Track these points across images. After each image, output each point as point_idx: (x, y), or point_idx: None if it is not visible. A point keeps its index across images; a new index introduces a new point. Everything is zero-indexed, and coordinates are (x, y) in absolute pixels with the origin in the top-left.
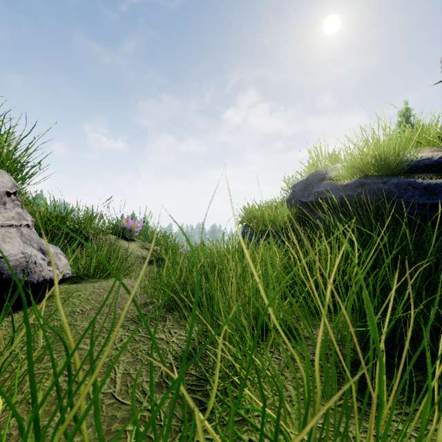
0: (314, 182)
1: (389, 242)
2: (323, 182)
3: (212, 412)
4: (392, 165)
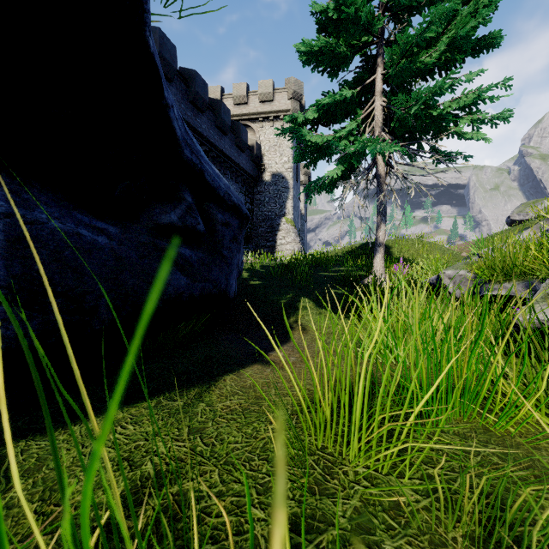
0: None
1: None
2: None
3: (469, 500)
4: None
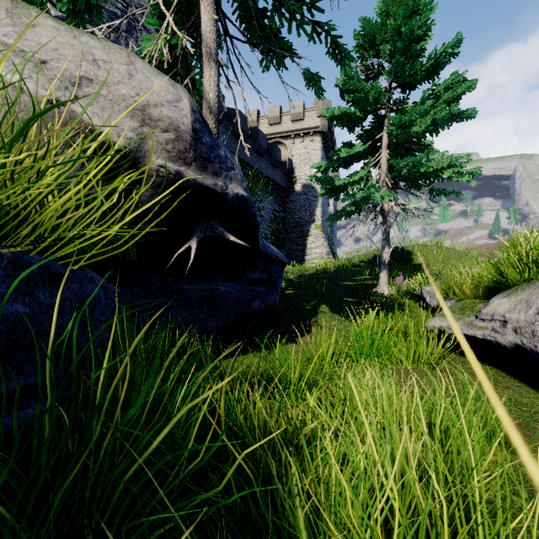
0: None
1: None
2: None
3: None
4: None
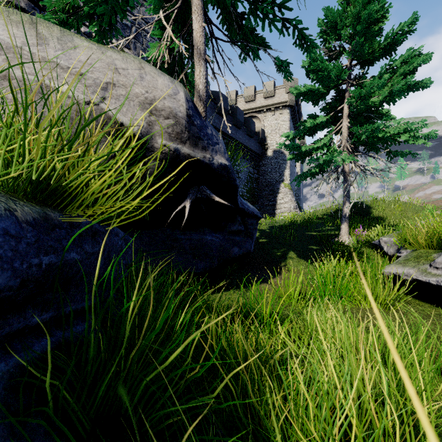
0: None
1: None
2: None
3: None
4: None
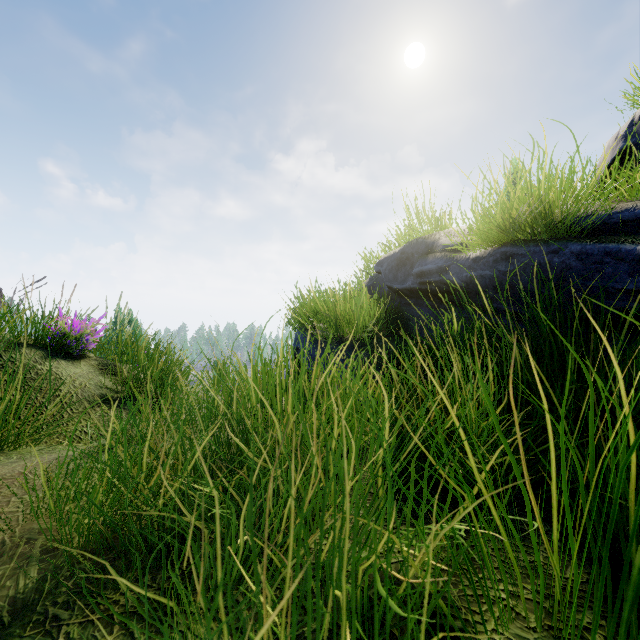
0: (415, 256)
1: (577, 363)
2: (432, 255)
3: None
4: (562, 222)
